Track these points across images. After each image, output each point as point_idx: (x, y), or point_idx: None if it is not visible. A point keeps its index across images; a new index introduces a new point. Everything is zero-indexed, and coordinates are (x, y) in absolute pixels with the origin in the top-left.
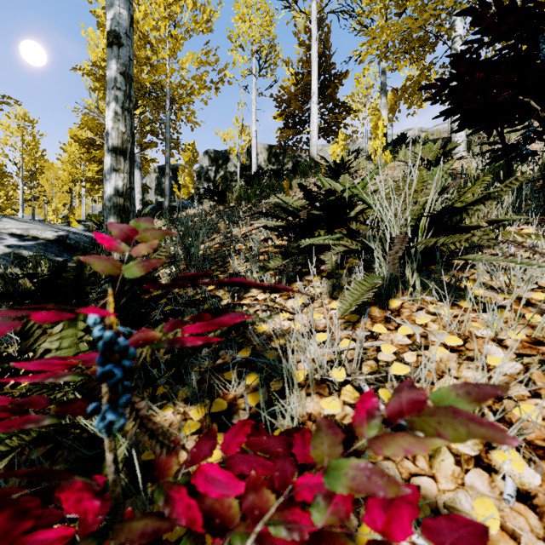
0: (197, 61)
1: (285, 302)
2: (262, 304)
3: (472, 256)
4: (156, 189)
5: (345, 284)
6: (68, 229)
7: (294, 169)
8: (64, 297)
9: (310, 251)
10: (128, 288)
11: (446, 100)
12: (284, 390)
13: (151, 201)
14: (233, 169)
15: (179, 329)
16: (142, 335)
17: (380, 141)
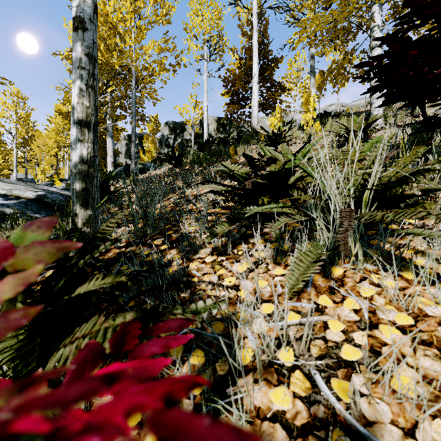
0: (157, 48)
1: (231, 266)
2: (208, 282)
3: (419, 230)
4: (125, 153)
5: (287, 249)
6: (48, 189)
7: (238, 137)
8: (3, 276)
9: (254, 216)
10: (74, 261)
11: (373, 78)
12: (230, 373)
13: (121, 163)
14: (189, 137)
15: (107, 336)
16: (22, 402)
17: (311, 114)
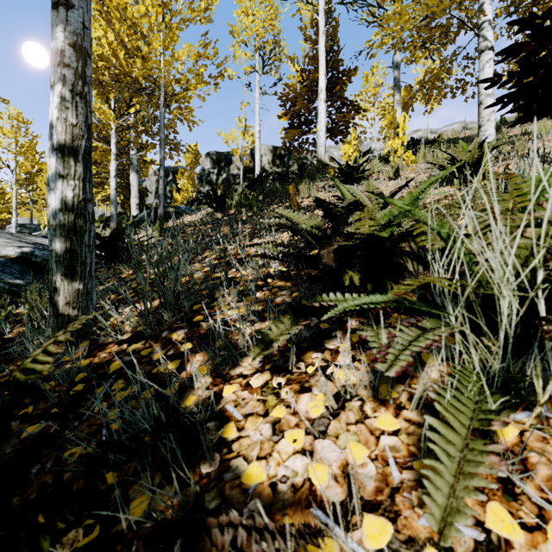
0: (193, 53)
1: (296, 400)
2: (245, 529)
3: None
4: (156, 192)
5: None
6: (42, 242)
7: (300, 171)
8: None
9: None
10: None
11: (507, 82)
12: None
13: (151, 205)
14: (236, 171)
15: None
16: None
17: (400, 140)
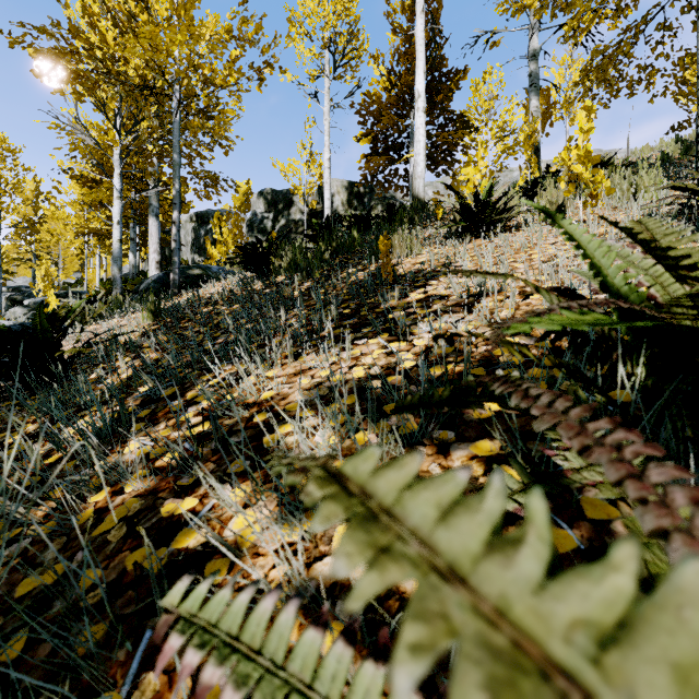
0: (222, 26)
1: None
2: None
3: None
4: (192, 245)
5: None
6: None
7: (389, 214)
8: None
9: None
10: None
11: None
12: None
13: (186, 261)
14: (299, 216)
15: None
16: None
17: (580, 152)
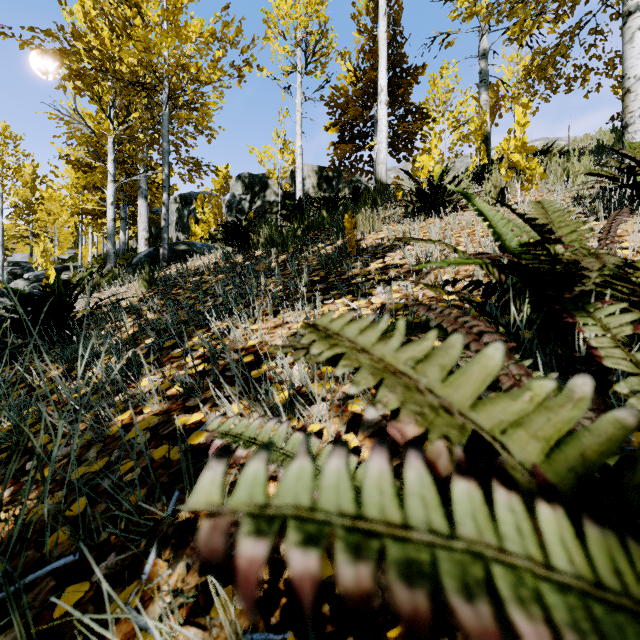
0: (206, 30)
1: None
2: None
3: None
4: (176, 224)
5: None
6: None
7: (354, 196)
8: None
9: None
10: None
11: None
12: None
13: (170, 239)
14: (273, 197)
15: None
16: None
17: (518, 143)
